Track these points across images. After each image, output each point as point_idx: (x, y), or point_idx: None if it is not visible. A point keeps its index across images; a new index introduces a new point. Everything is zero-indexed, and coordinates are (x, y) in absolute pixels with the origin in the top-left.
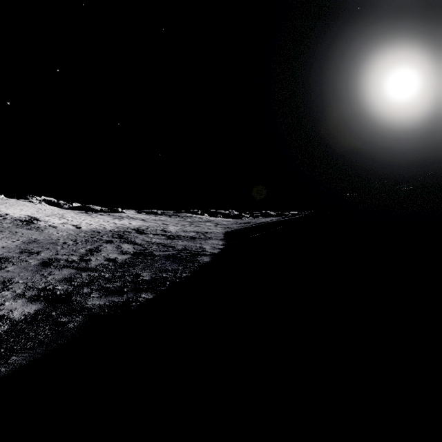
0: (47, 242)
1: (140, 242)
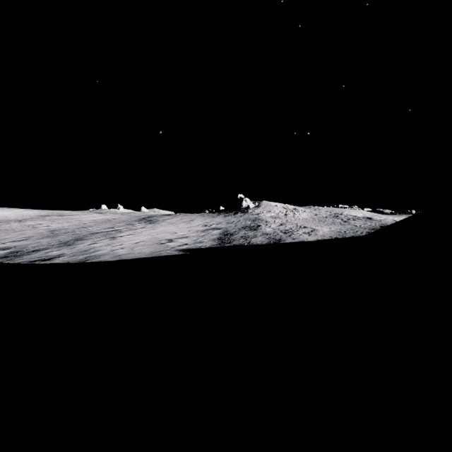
0: (388, 224)
1: None
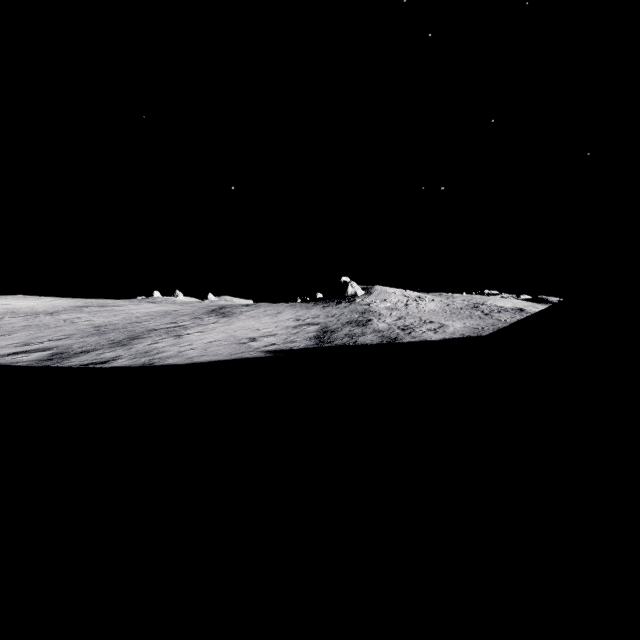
0: None
1: None
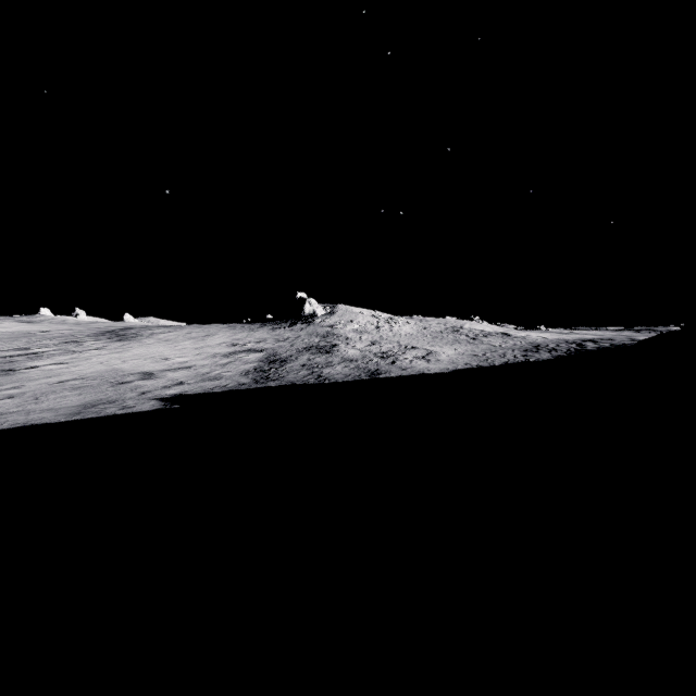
0: (541, 343)
1: (611, 343)
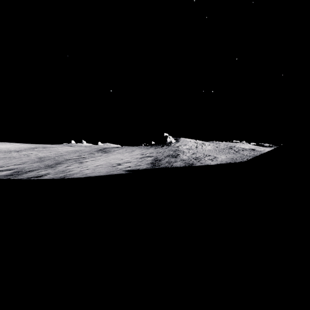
0: None
1: None
